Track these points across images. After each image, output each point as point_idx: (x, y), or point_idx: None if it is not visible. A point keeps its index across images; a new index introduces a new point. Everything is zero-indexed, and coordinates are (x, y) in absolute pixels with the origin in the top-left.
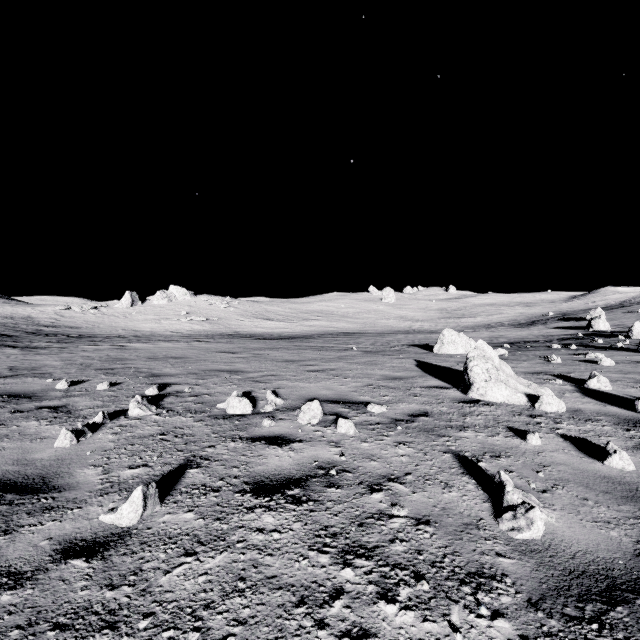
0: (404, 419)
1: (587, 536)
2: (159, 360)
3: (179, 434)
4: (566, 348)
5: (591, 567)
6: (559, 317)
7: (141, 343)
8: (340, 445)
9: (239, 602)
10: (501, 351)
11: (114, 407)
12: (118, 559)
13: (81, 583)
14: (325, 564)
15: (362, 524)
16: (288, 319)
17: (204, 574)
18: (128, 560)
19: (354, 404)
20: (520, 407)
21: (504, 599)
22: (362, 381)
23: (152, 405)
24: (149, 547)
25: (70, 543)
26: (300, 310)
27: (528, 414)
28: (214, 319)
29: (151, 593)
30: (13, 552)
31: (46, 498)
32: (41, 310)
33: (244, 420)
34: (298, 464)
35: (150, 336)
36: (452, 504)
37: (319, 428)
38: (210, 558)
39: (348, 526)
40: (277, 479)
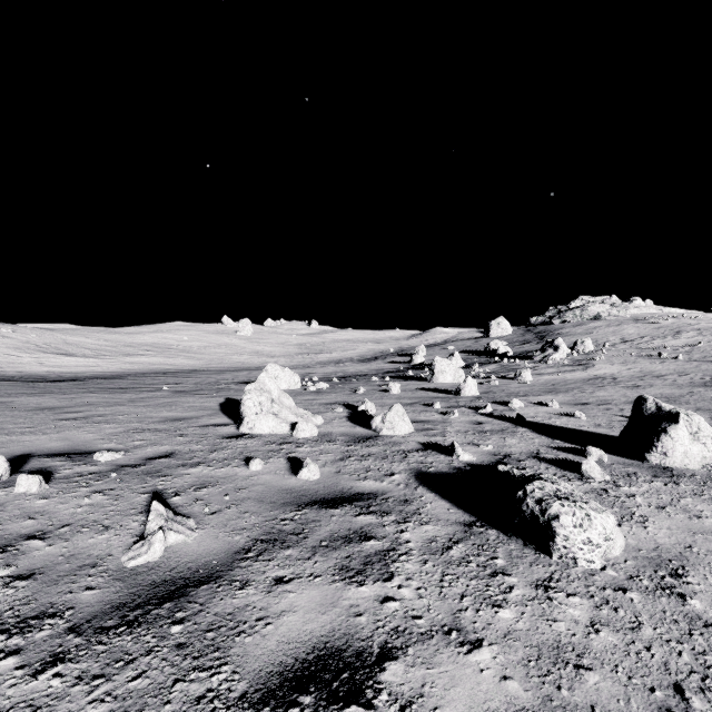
0: (135, 464)
1: (210, 546)
2: None
3: None
4: (382, 380)
5: (181, 574)
6: (397, 353)
7: None
8: None
9: None
10: (323, 385)
11: None
12: None
13: None
14: None
15: None
16: (101, 354)
17: None
18: None
19: (83, 455)
20: (280, 436)
21: (41, 634)
22: (127, 426)
23: None
24: None
25: None
26: (122, 342)
27: (281, 442)
28: None
29: None
30: None
31: None
32: None
33: None
34: None
35: None
36: (89, 548)
37: None
38: None
39: None
40: None
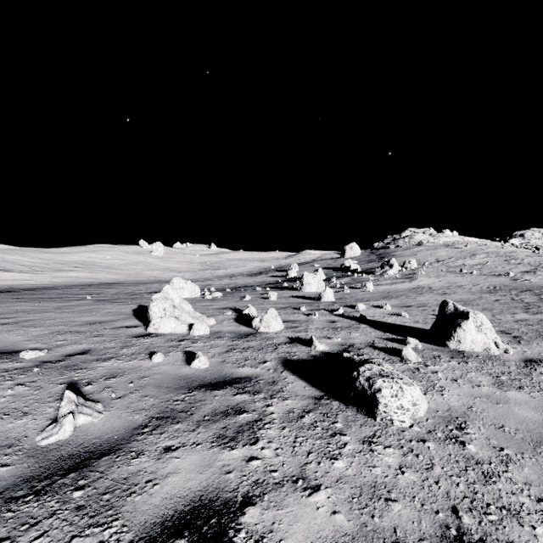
0: (55, 360)
1: (113, 425)
2: None
3: None
4: (264, 290)
5: (86, 449)
6: (276, 269)
7: None
8: None
9: None
10: (218, 294)
11: None
12: None
13: None
14: None
15: None
16: (35, 270)
17: None
18: None
19: (11, 353)
20: (180, 335)
21: None
22: (52, 329)
23: None
24: None
25: None
26: (54, 260)
27: (180, 339)
28: None
29: None
30: None
31: None
32: None
33: None
34: None
35: None
36: (7, 431)
37: None
38: None
39: None
40: None
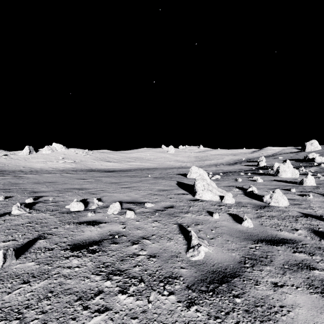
0: (161, 209)
1: (222, 256)
2: (40, 184)
3: (39, 222)
4: (246, 174)
5: (219, 269)
6: (247, 160)
7: (32, 174)
8: (125, 223)
9: (46, 303)
10: (217, 176)
11: (4, 210)
12: None
13: None
14: (97, 280)
15: (123, 260)
16: (119, 161)
17: (31, 292)
18: None
19: (139, 203)
20: (216, 202)
21: (177, 286)
22: (147, 192)
23: (27, 208)
24: (3, 281)
25: None
26: (126, 157)
27: (218, 205)
28: (78, 161)
29: None
30: None
31: None
32: None
33: (78, 213)
34: (100, 234)
35: (39, 171)
36: (169, 247)
37: (117, 216)
38: (36, 283)
39: (115, 261)
40: (86, 242)
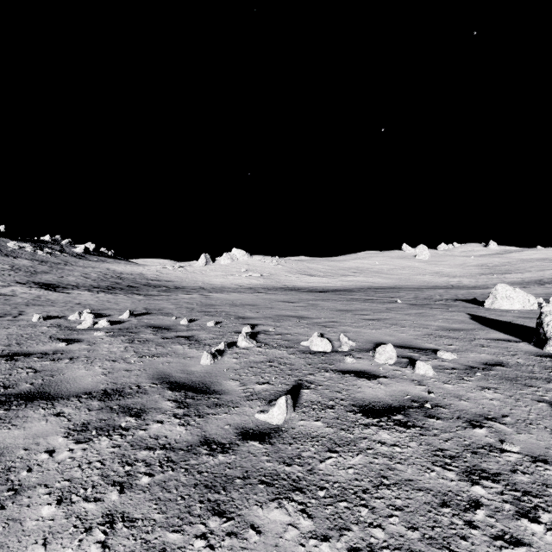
0: (479, 367)
1: None
2: (238, 306)
3: (282, 363)
4: None
5: None
6: None
7: (218, 293)
8: (423, 384)
9: (389, 493)
10: None
11: (225, 339)
12: (281, 446)
13: (264, 457)
14: (453, 479)
15: (475, 452)
16: (327, 275)
17: (351, 468)
18: (289, 448)
19: (421, 350)
20: None
21: None
22: (420, 330)
23: (253, 339)
24: (299, 441)
25: (243, 430)
26: (337, 267)
27: None
28: (267, 275)
29: (317, 473)
30: (211, 430)
31: (213, 398)
32: (148, 269)
33: (328, 356)
34: (391, 395)
35: (222, 288)
36: None
37: (397, 368)
38: (350, 457)
39: (462, 452)
40: (378, 405)
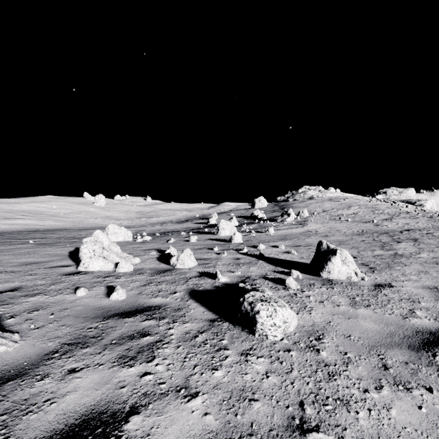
0: None
1: (26, 352)
2: None
3: None
4: (188, 234)
5: None
6: (200, 217)
7: None
8: None
9: None
10: (148, 237)
11: None
12: None
13: None
14: None
15: None
16: None
17: None
18: None
19: None
20: (107, 272)
21: None
22: None
23: None
24: None
25: None
26: (3, 209)
27: (105, 276)
28: None
29: None
30: None
31: None
32: None
33: None
34: None
35: None
36: None
37: None
38: None
39: None
40: None
